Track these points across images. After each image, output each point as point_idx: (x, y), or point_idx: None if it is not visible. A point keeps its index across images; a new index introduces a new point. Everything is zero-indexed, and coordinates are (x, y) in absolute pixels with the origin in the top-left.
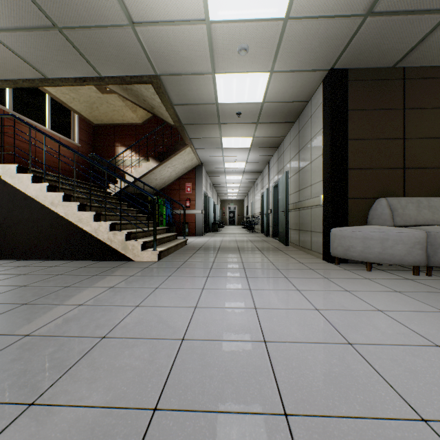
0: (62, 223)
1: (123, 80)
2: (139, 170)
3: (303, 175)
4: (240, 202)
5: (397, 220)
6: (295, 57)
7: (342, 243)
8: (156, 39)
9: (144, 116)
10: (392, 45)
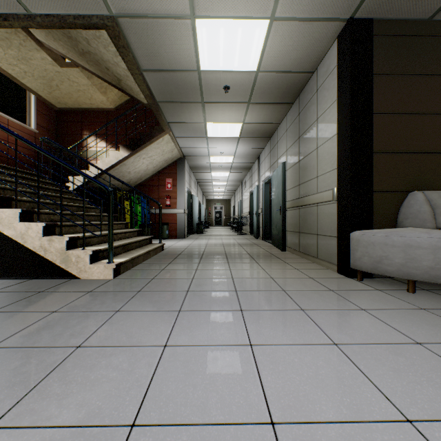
0: None
1: (63, 20)
2: (106, 160)
3: (305, 165)
4: (227, 202)
5: (440, 220)
6: None
7: (369, 252)
8: None
9: (116, 100)
10: None
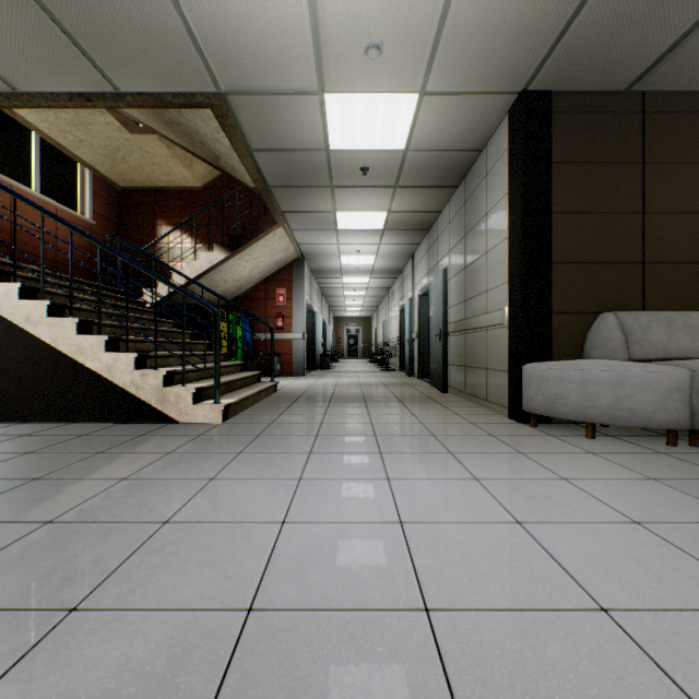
0: (48, 355)
1: (159, 99)
2: (195, 264)
3: (472, 275)
4: (366, 321)
5: (634, 350)
6: (464, 66)
7: (543, 390)
8: (216, 21)
9: (205, 175)
10: (629, 49)
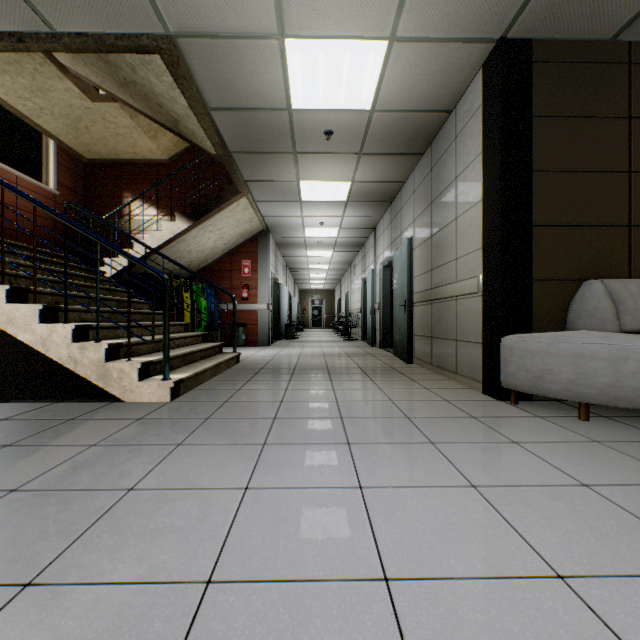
0: None
1: (100, 41)
2: (157, 234)
3: (440, 243)
4: (330, 293)
5: (625, 320)
6: (440, 4)
7: (527, 365)
8: None
9: (170, 148)
10: None
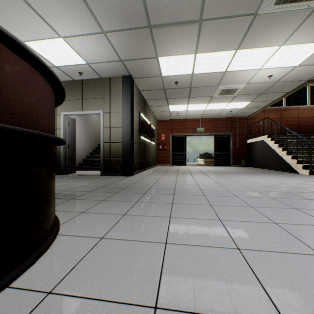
0: (278, 156)
1: (295, 89)
2: None
3: None
4: None
5: None
6: None
7: None
8: (288, 78)
9: None
10: None
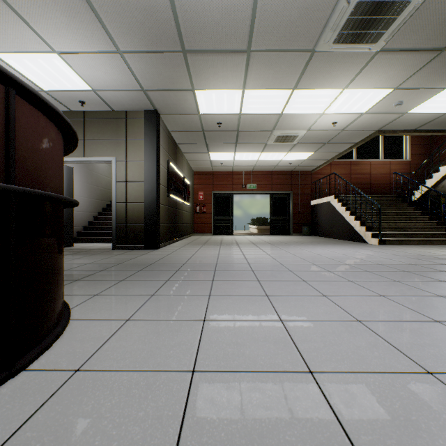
0: (346, 222)
1: (364, 140)
2: (436, 174)
3: None
4: None
5: None
6: (445, 78)
7: None
8: (355, 127)
9: None
10: None
